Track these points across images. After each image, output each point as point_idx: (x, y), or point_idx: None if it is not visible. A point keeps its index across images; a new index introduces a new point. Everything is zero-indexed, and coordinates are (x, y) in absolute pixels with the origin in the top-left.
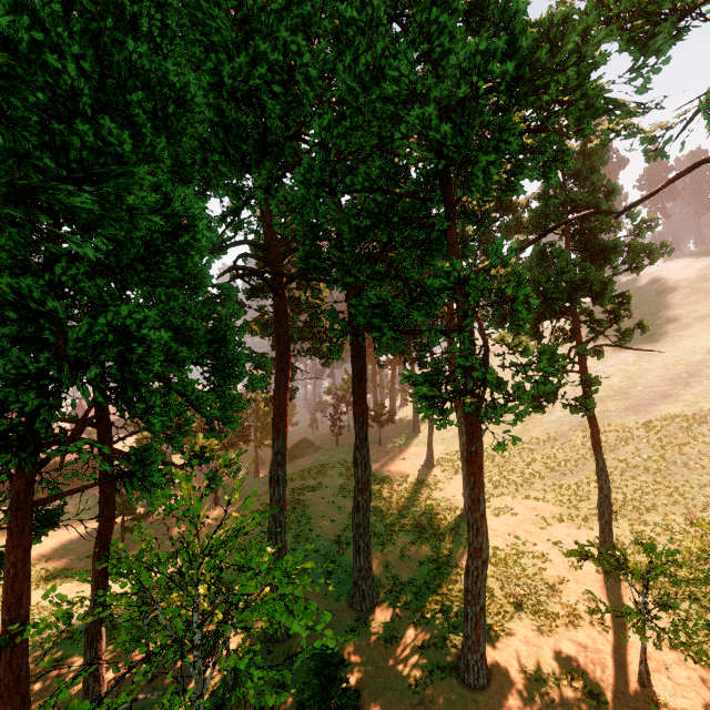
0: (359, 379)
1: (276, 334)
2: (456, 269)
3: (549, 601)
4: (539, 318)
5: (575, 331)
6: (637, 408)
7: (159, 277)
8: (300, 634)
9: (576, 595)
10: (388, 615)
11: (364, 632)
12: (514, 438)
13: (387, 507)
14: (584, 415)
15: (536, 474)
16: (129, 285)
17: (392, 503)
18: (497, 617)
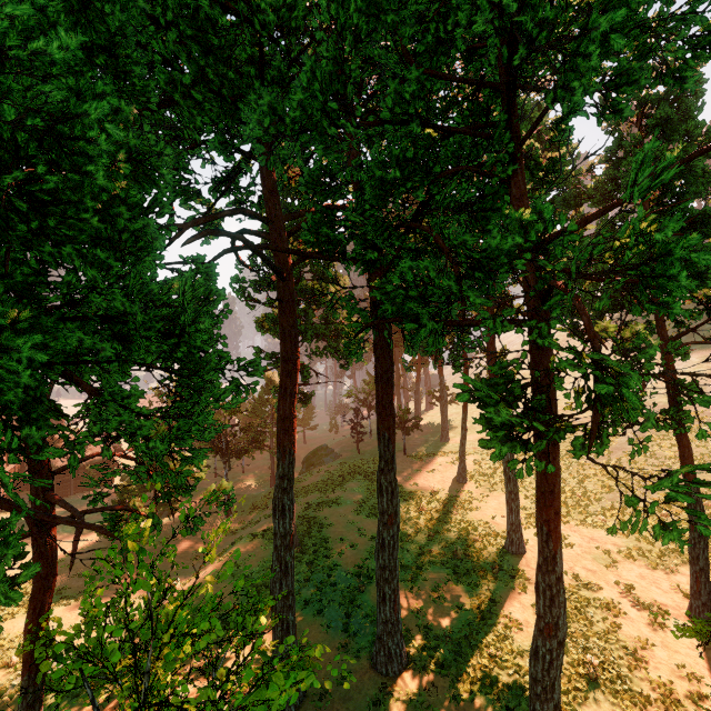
0: (385, 386)
1: (281, 329)
2: (543, 217)
3: (633, 676)
4: (606, 310)
5: (657, 324)
6: (710, 418)
7: (67, 229)
8: (310, 703)
9: (668, 668)
10: (421, 683)
11: (391, 708)
12: (699, 517)
13: (415, 530)
14: (676, 433)
15: (590, 494)
16: (15, 240)
17: (420, 525)
18: (565, 697)
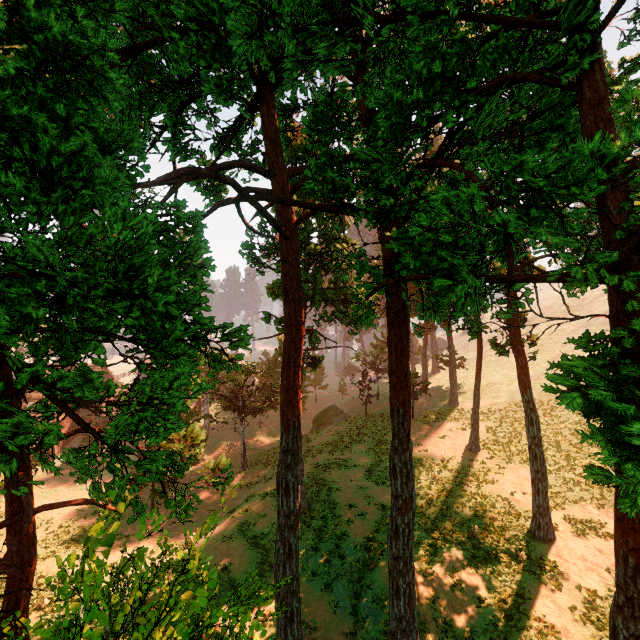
0: (399, 355)
1: (284, 292)
2: None
3: None
4: None
5: None
6: None
7: None
8: None
9: None
10: None
11: None
12: None
13: (427, 502)
14: None
15: None
16: None
17: (432, 496)
18: None
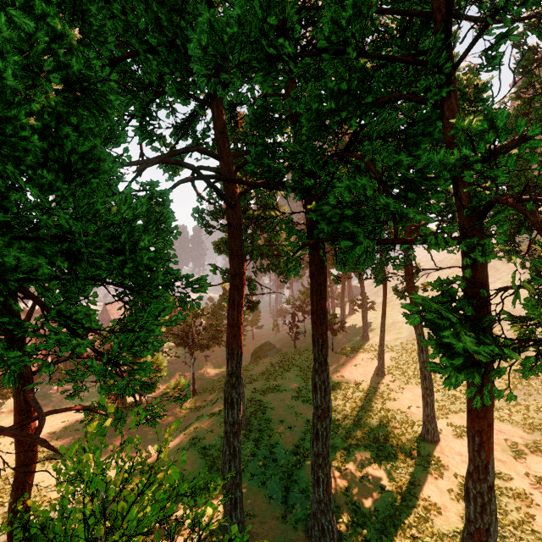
0: (319, 298)
1: (229, 249)
2: (495, 125)
3: None
4: (516, 231)
5: None
6: None
7: (10, 149)
8: None
9: None
10: None
11: None
12: None
13: (342, 416)
14: None
15: None
16: None
17: (346, 411)
18: None
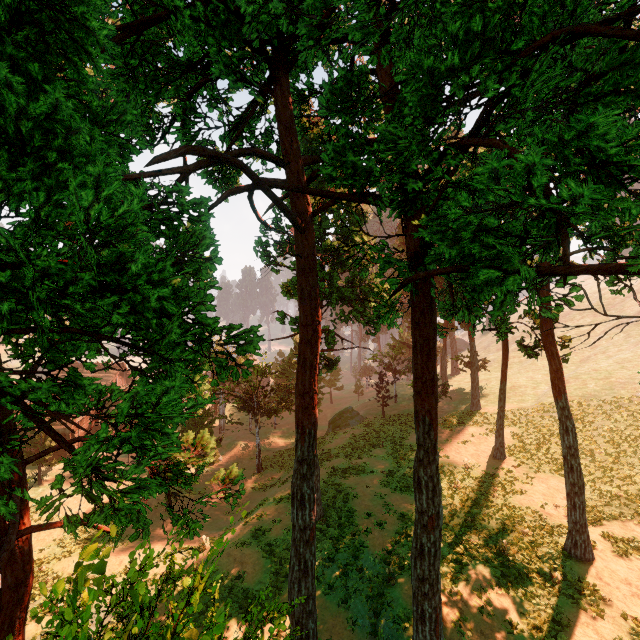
0: (425, 358)
1: (299, 289)
2: None
3: None
4: None
5: None
6: None
7: None
8: None
9: None
10: None
11: None
12: None
13: (450, 513)
14: None
15: None
16: None
17: (455, 506)
18: None
